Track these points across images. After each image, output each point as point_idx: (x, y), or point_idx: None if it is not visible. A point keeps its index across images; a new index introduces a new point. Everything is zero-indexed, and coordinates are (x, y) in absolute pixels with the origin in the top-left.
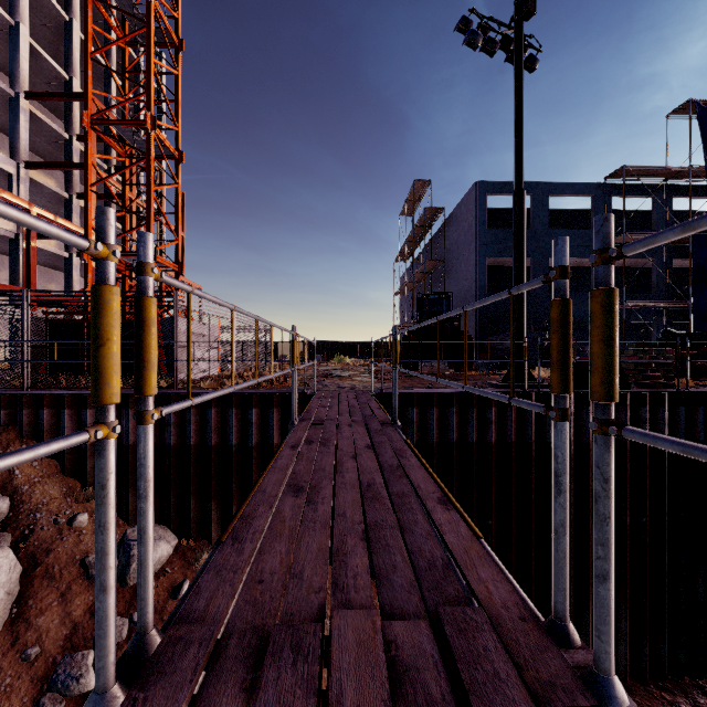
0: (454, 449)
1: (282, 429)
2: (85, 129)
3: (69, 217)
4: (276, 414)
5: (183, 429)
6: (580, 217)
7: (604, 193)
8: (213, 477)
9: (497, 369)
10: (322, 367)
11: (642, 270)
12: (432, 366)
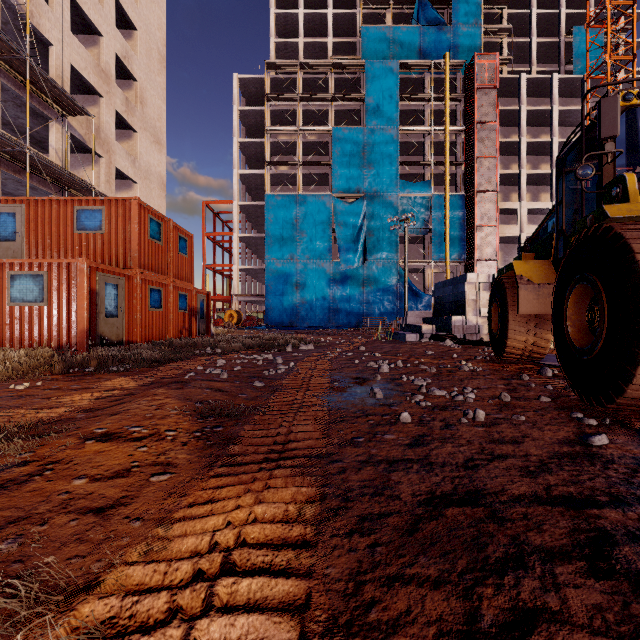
0: None
1: None
2: None
3: None
4: None
5: None
6: None
7: None
8: None
9: None
10: None
11: None
12: None
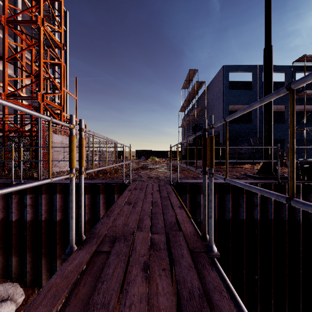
0: (230, 224)
1: (107, 208)
2: (3, 26)
3: (15, 87)
4: (102, 199)
5: (37, 208)
6: (276, 85)
7: (292, 70)
8: (58, 243)
9: (237, 164)
10: (143, 162)
11: (308, 112)
12: (199, 162)
